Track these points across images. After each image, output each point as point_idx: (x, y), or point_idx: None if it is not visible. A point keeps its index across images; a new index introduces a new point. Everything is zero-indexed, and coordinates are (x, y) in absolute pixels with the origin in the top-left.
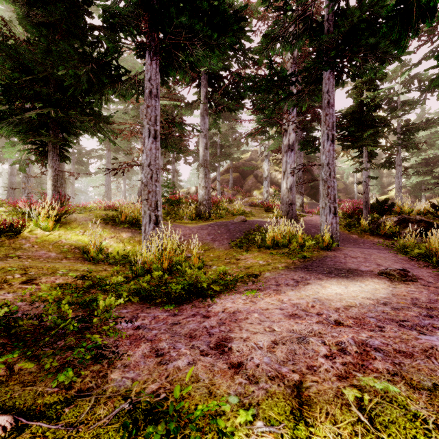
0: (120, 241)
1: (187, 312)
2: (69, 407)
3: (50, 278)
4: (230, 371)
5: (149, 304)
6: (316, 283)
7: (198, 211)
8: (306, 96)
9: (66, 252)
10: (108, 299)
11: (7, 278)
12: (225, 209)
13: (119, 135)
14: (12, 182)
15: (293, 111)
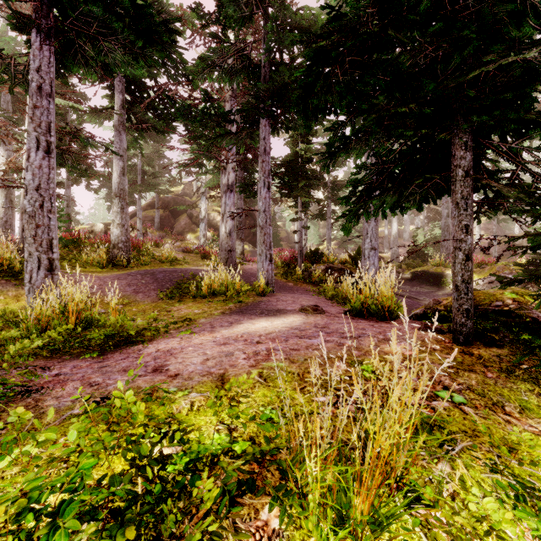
0: None
1: (115, 358)
2: (5, 429)
3: None
4: (168, 379)
5: (60, 359)
6: (248, 322)
7: (111, 256)
8: (244, 138)
9: None
10: (18, 344)
11: None
12: (150, 255)
13: None
14: None
15: (233, 148)
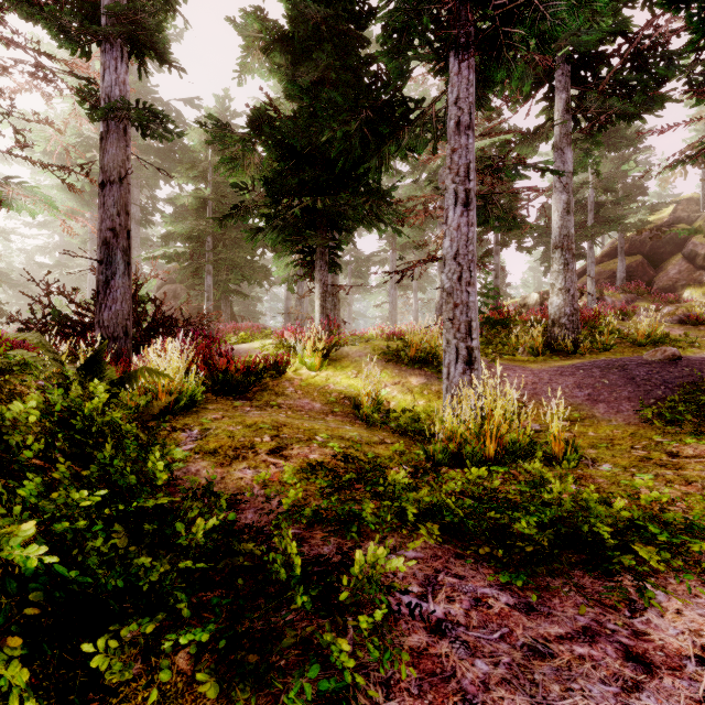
0: (407, 390)
1: (565, 611)
2: None
3: (304, 448)
4: None
5: (460, 545)
6: None
7: (549, 338)
8: None
9: (334, 403)
10: (371, 545)
11: (255, 441)
12: (612, 332)
13: (407, 223)
14: (288, 308)
15: None
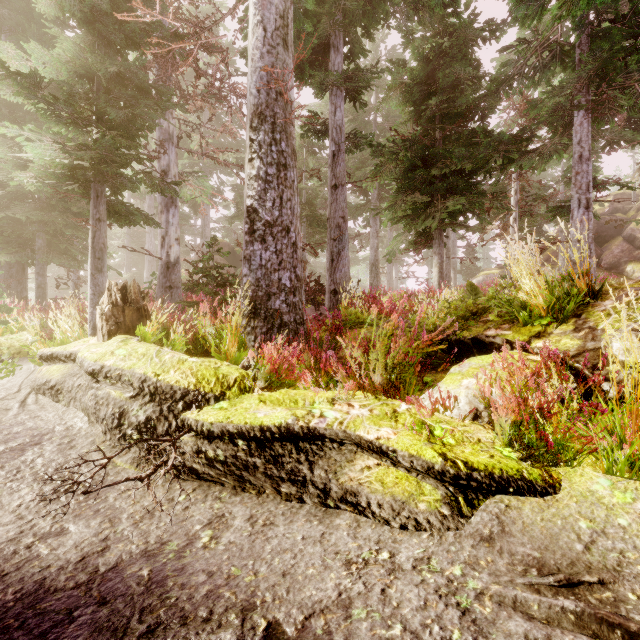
0: None
1: None
2: None
3: None
4: None
5: None
6: None
7: None
8: None
9: None
10: None
11: None
12: None
13: None
14: None
15: None
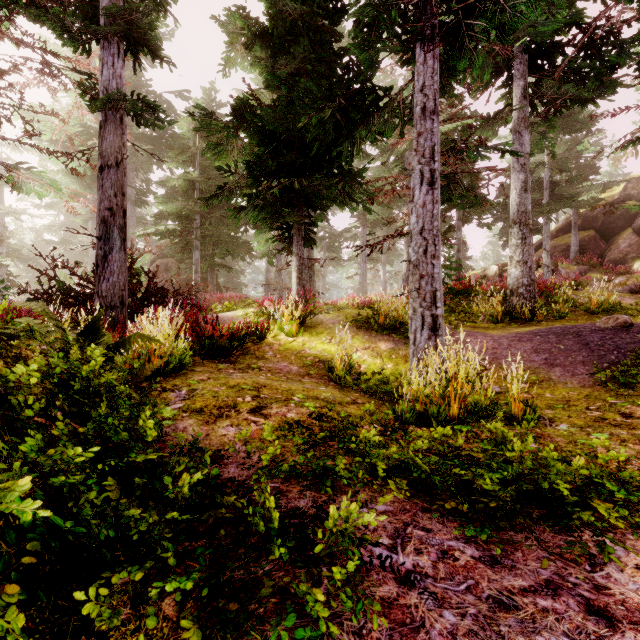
0: (376, 354)
1: (527, 564)
2: None
3: (282, 408)
4: None
5: (427, 499)
6: None
7: (507, 307)
8: None
9: (309, 366)
10: (344, 500)
11: (238, 401)
12: (567, 301)
13: (377, 201)
14: (268, 280)
15: None
